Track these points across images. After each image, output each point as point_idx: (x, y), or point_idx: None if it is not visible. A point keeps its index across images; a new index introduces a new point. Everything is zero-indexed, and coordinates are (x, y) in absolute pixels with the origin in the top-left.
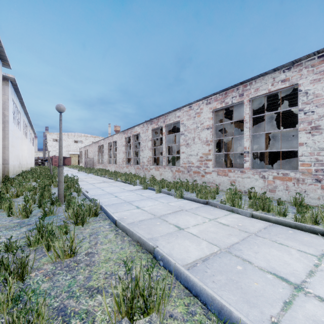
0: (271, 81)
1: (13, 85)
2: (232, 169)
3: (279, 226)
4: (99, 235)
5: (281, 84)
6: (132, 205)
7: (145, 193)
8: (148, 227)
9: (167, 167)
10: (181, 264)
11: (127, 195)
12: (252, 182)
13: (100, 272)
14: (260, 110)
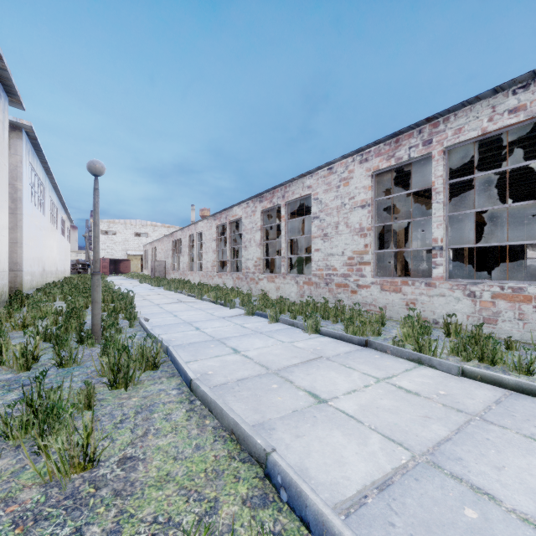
0: (487, 113)
1: (31, 139)
2: (409, 279)
3: (527, 398)
4: (156, 412)
5: (509, 118)
6: (225, 346)
7: (250, 323)
8: (255, 394)
9: (289, 276)
10: (331, 499)
11: (218, 326)
12: (449, 304)
13: (142, 517)
14: (459, 173)
